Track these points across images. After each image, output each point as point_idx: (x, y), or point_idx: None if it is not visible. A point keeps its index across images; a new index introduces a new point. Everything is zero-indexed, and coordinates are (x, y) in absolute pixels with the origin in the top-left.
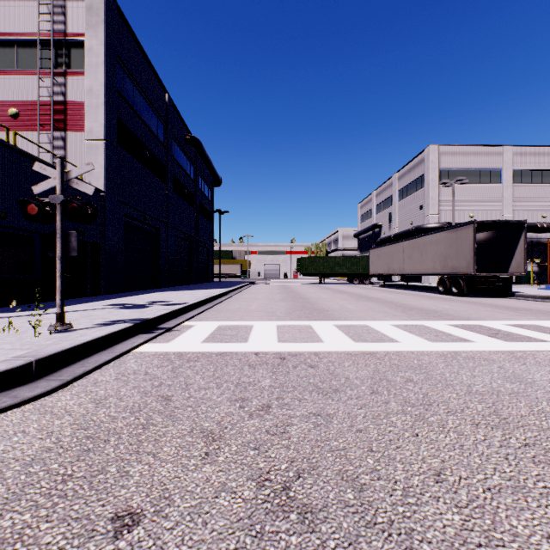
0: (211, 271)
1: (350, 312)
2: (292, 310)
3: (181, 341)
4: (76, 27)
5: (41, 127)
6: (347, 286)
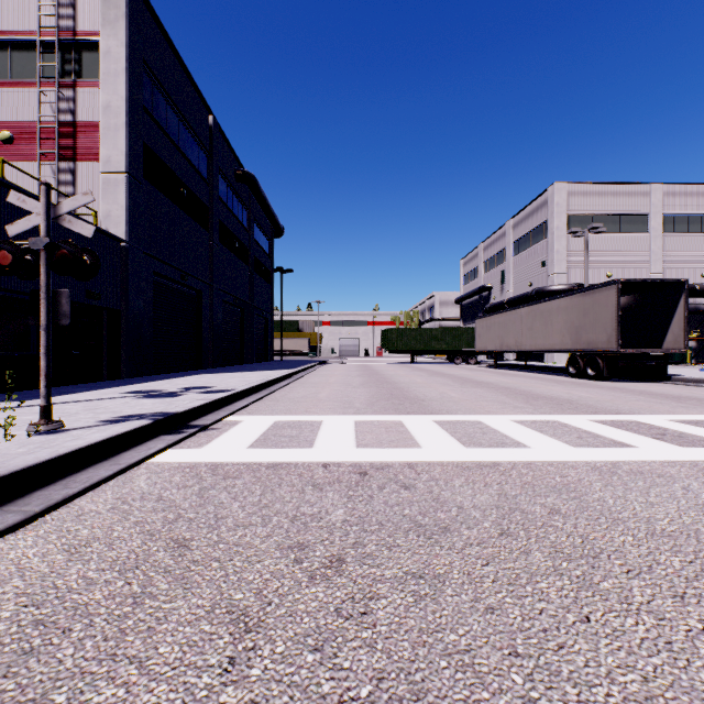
0: (270, 346)
1: (454, 402)
2: (376, 400)
3: (219, 446)
4: (89, 24)
5: (43, 156)
6: (447, 367)
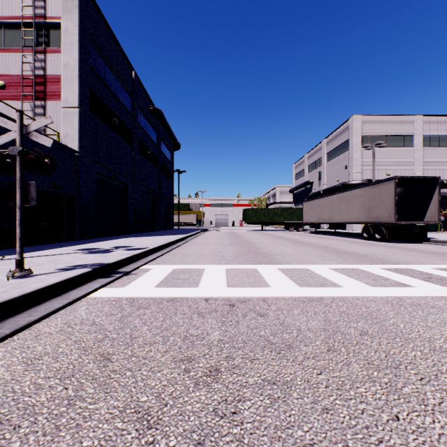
0: (172, 220)
1: (290, 256)
2: (239, 254)
3: (136, 285)
4: (54, 12)
5: (24, 97)
6: (284, 233)
